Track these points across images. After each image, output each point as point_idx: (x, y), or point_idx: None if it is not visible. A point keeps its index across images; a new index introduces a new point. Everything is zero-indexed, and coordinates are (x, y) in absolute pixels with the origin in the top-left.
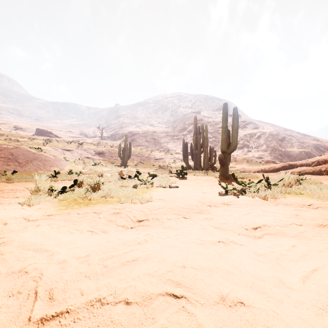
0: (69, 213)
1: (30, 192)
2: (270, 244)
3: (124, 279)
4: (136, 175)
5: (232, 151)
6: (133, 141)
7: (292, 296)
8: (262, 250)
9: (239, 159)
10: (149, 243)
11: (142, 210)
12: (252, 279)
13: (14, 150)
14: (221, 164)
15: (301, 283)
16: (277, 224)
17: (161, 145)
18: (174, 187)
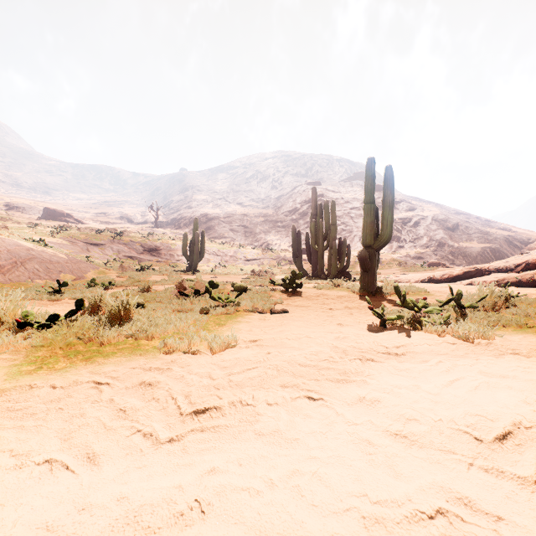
0: (34, 385)
1: None
2: None
3: None
4: (207, 289)
5: (384, 245)
6: (209, 229)
7: None
8: None
9: (385, 260)
10: (210, 521)
11: (209, 375)
12: None
13: None
14: (363, 268)
15: None
16: None
17: (255, 237)
18: (280, 313)
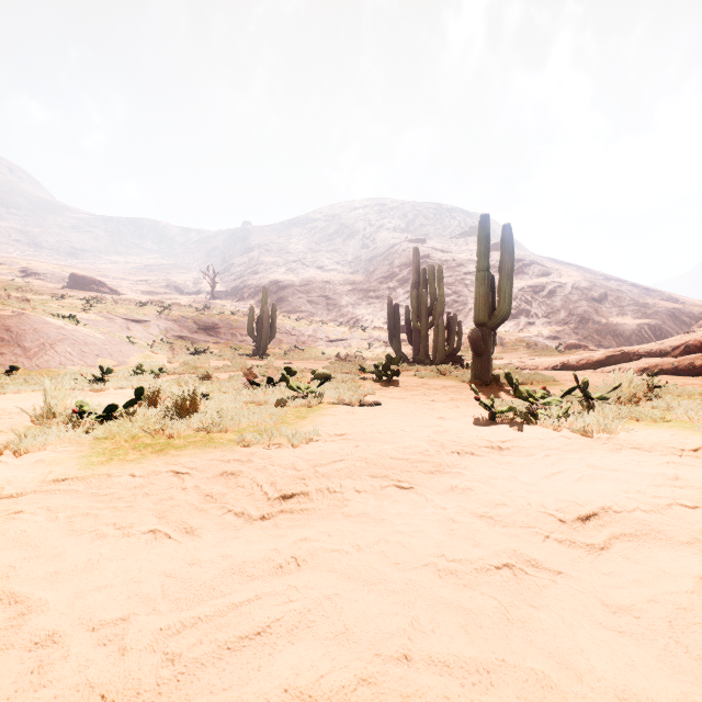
0: (111, 474)
1: (31, 419)
2: (638, 572)
3: None
4: (284, 377)
5: (501, 322)
6: (281, 301)
7: None
8: (621, 594)
9: (509, 341)
10: (306, 570)
11: (293, 466)
12: None
13: (14, 321)
14: (475, 351)
15: None
16: (636, 506)
17: (341, 311)
18: (371, 405)
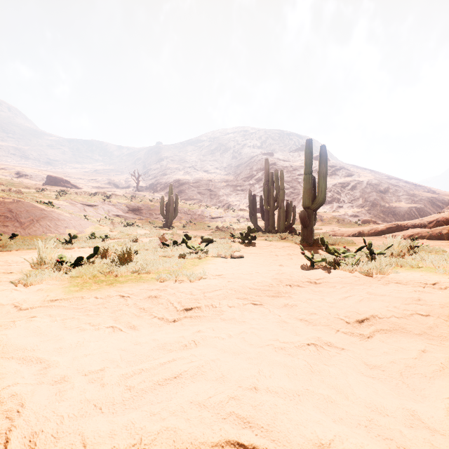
0: (84, 297)
1: (30, 266)
2: (387, 348)
3: (158, 412)
4: (184, 240)
5: (319, 206)
6: (181, 193)
7: (438, 446)
8: (376, 359)
9: (326, 218)
10: (200, 347)
11: (191, 293)
12: (367, 412)
13: (14, 206)
14: (303, 224)
15: (448, 419)
16: (392, 315)
17: (219, 199)
18: (238, 258)
